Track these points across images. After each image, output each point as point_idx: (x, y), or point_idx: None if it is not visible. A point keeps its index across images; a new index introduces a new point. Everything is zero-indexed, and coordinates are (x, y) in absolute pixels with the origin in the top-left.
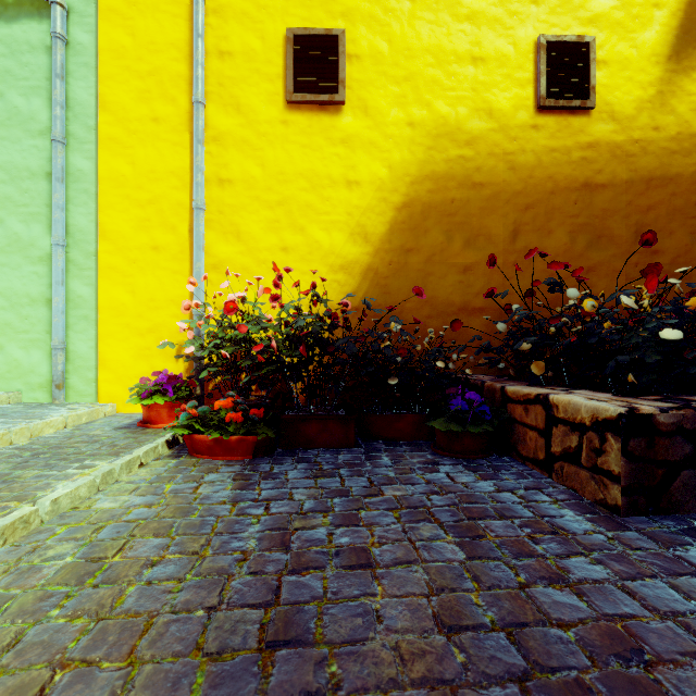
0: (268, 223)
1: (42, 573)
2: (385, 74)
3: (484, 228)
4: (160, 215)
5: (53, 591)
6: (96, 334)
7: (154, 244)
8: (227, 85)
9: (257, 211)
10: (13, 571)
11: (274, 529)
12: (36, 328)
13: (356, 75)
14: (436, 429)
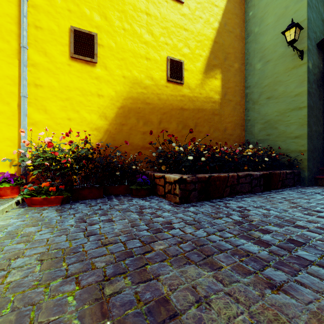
0: (61, 107)
1: None
2: (114, 55)
3: (150, 119)
4: None
5: (4, 241)
6: None
7: None
8: (40, 42)
9: (55, 101)
10: None
11: (79, 219)
12: None
13: (102, 53)
14: (132, 189)
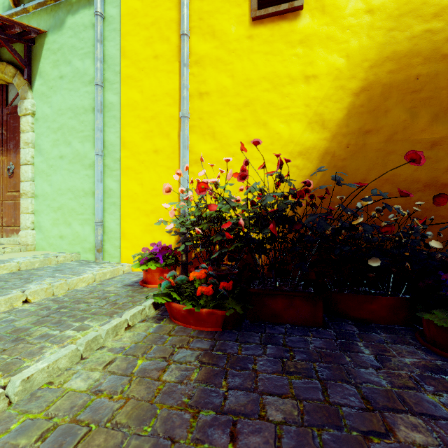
0: (236, 122)
1: None
2: None
3: None
4: (159, 127)
5: None
6: (120, 215)
7: (155, 148)
8: (205, 18)
9: (227, 114)
10: None
11: None
12: (87, 212)
13: None
14: (428, 320)
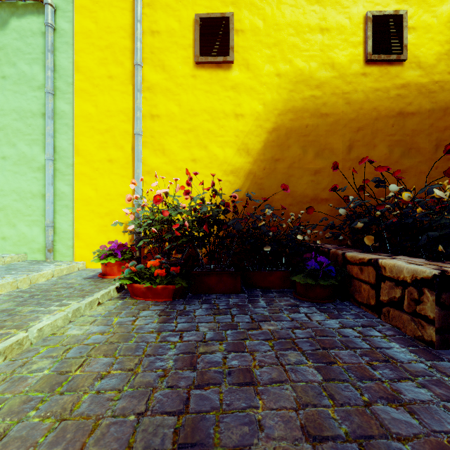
0: (183, 143)
1: (27, 382)
2: (261, 42)
3: (328, 144)
4: (113, 139)
5: (33, 396)
6: (73, 217)
7: (110, 158)
8: (156, 53)
9: (175, 135)
10: (8, 380)
11: (185, 352)
12: (36, 213)
13: (241, 43)
14: (297, 281)
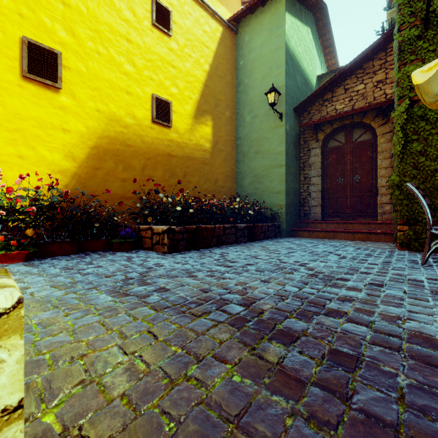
0: (7, 140)
1: None
2: (85, 83)
3: (132, 164)
4: None
5: None
6: None
7: None
8: None
9: None
10: None
11: (64, 268)
12: None
13: (68, 77)
14: (114, 243)
